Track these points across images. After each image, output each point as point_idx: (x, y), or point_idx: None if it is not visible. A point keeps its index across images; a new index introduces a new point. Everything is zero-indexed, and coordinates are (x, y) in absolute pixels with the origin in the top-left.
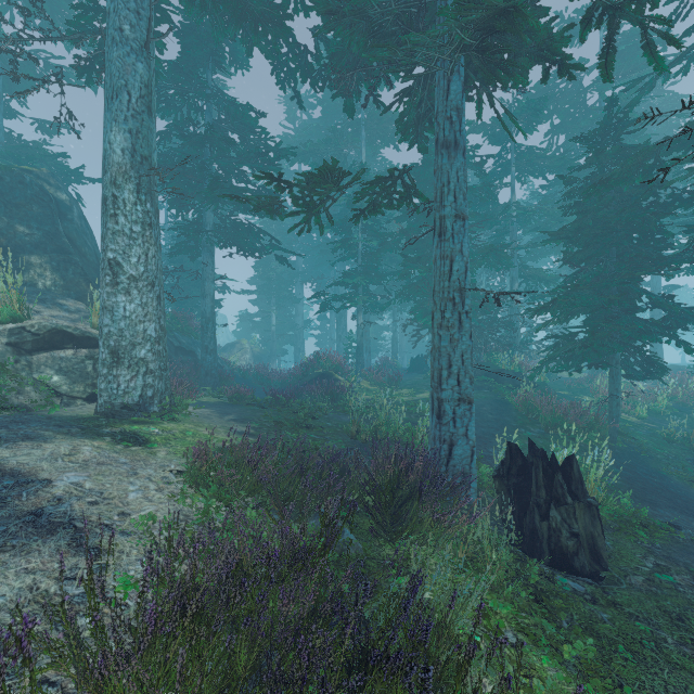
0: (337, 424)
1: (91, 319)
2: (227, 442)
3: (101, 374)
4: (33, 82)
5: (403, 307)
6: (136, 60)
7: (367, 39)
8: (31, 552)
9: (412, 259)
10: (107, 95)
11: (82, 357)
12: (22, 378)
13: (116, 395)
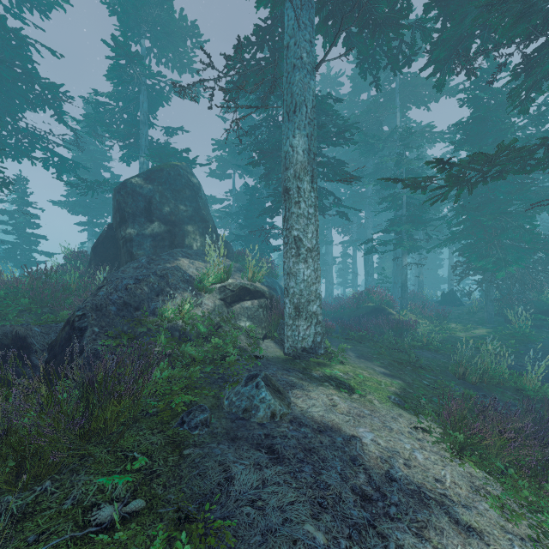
0: (429, 361)
1: (247, 274)
2: (391, 386)
3: (288, 324)
4: (162, 102)
5: (427, 246)
6: (309, 79)
7: (513, 21)
8: (441, 531)
9: (470, 209)
10: (287, 110)
11: (256, 306)
12: (237, 326)
13: (297, 340)
